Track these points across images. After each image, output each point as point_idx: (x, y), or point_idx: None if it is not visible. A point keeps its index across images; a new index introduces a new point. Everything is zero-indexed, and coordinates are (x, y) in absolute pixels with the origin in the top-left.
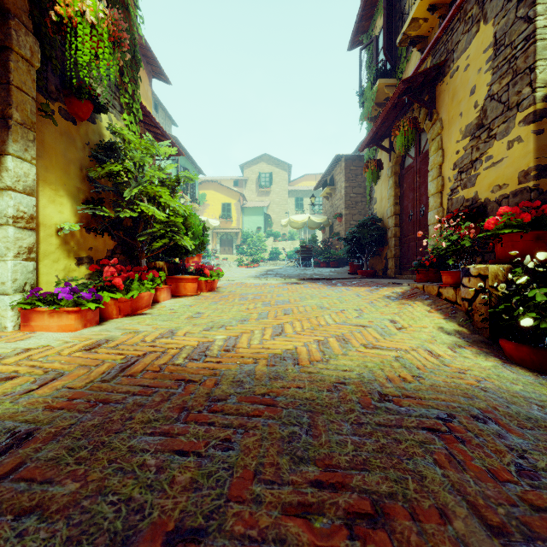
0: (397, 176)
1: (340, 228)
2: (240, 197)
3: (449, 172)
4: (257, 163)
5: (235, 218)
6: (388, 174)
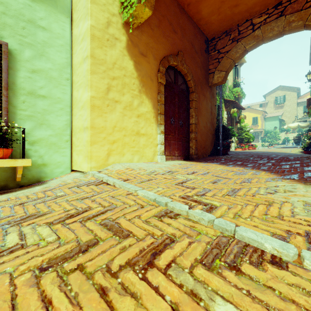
0: None
1: None
2: (263, 113)
3: None
4: (274, 92)
5: (260, 124)
6: None
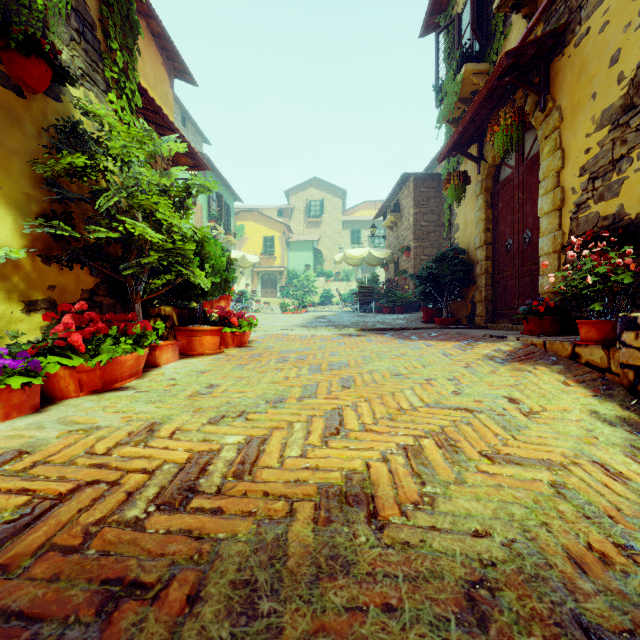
0: (489, 193)
1: (408, 265)
2: (285, 230)
3: (574, 180)
4: (306, 189)
5: (279, 254)
6: (476, 191)
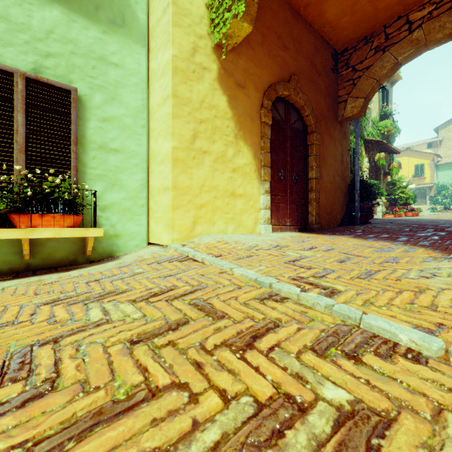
0: None
1: None
2: (434, 157)
3: None
4: None
5: (428, 175)
6: None
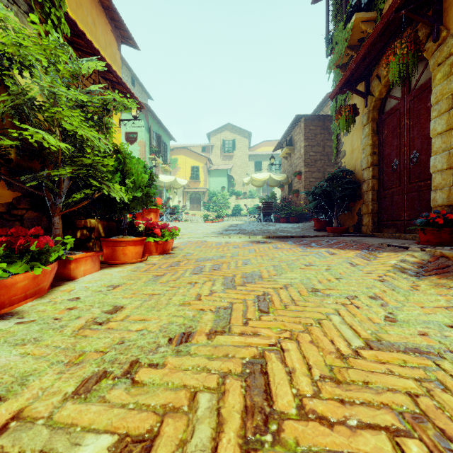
0: (375, 122)
1: (299, 185)
2: (207, 161)
3: None
4: (222, 132)
5: (202, 179)
6: (363, 122)
